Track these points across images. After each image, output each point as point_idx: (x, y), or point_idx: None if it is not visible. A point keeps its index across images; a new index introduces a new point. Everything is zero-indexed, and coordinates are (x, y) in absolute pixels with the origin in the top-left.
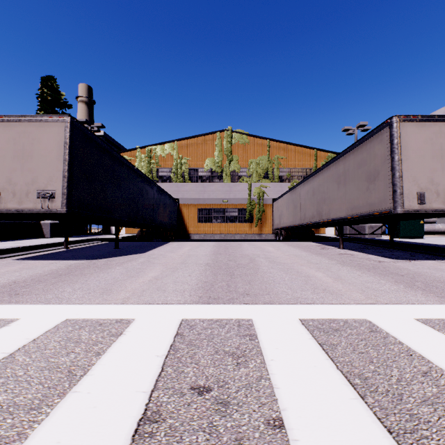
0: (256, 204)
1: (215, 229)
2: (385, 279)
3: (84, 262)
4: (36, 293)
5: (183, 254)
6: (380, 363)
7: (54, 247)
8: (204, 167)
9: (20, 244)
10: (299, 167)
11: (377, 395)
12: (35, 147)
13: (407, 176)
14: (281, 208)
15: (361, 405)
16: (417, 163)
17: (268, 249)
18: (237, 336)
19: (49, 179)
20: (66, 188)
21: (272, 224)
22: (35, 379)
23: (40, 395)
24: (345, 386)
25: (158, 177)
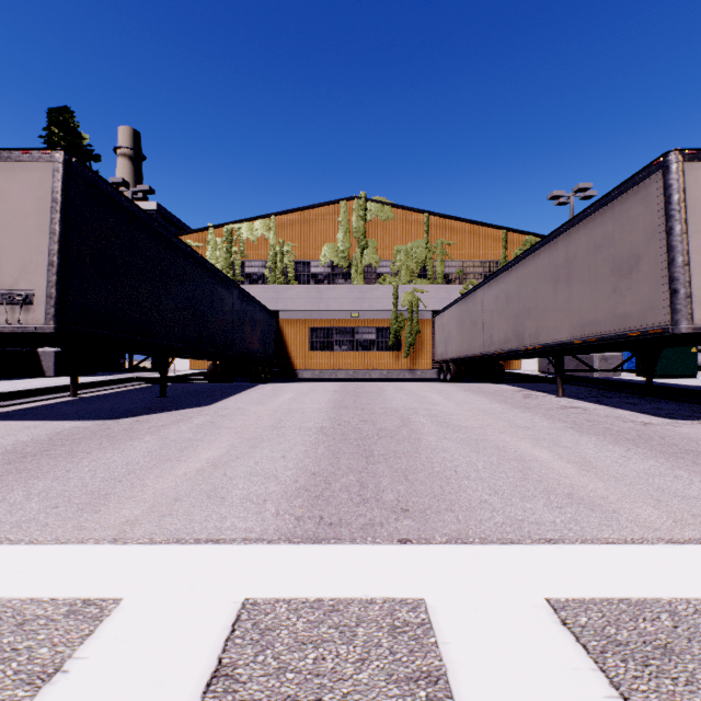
0: (407, 321)
1: (339, 362)
2: (683, 467)
3: (90, 425)
4: None
5: (278, 408)
6: None
7: (53, 393)
8: (319, 258)
9: None
10: (477, 260)
11: None
12: None
13: (699, 264)
14: (449, 327)
15: None
16: None
17: (430, 399)
18: (390, 682)
19: (21, 268)
20: (54, 285)
21: (432, 353)
22: None
23: None
24: None
25: (243, 276)
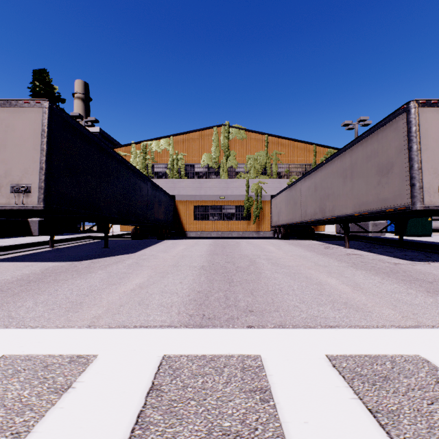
0: (254, 201)
1: (212, 227)
2: (413, 288)
3: (64, 264)
4: None
5: (176, 255)
6: None
7: (39, 246)
8: (200, 163)
9: (1, 243)
10: (298, 163)
11: None
12: (9, 135)
13: (428, 168)
14: (280, 205)
15: None
16: (438, 153)
17: (268, 249)
18: (241, 392)
19: (24, 171)
20: (43, 181)
21: (270, 221)
22: None
23: None
24: None
25: (153, 173)
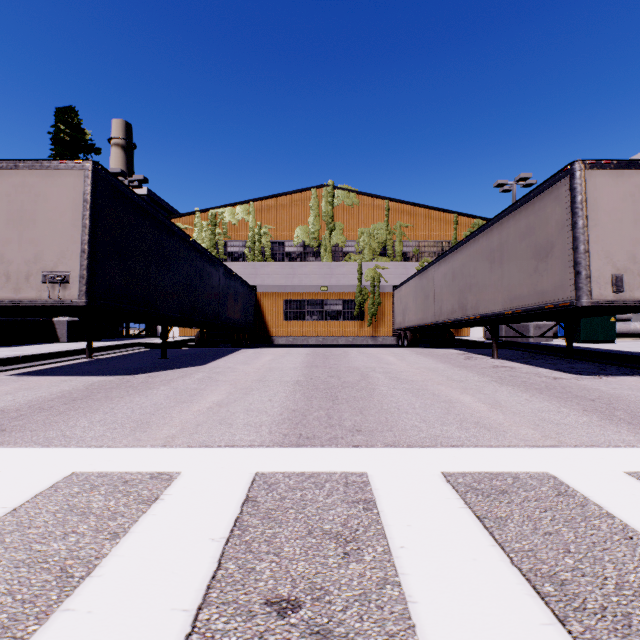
0: (370, 294)
1: (310, 330)
2: (568, 406)
3: (113, 379)
4: (32, 428)
5: (261, 367)
6: (582, 553)
7: (72, 356)
8: (293, 239)
9: (21, 352)
10: (431, 240)
11: (586, 618)
12: (40, 206)
13: (597, 251)
14: (406, 300)
15: (561, 638)
16: (611, 230)
17: (387, 360)
18: (343, 502)
19: (60, 254)
20: (86, 268)
21: (392, 322)
22: (3, 584)
23: (5, 616)
24: (530, 598)
25: (226, 254)
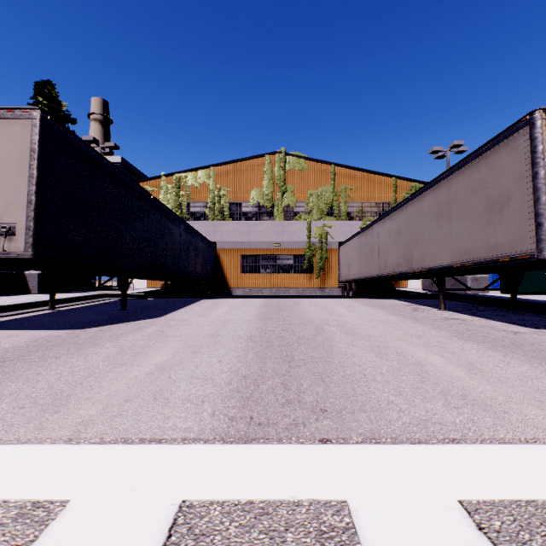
0: (318, 249)
1: (264, 282)
2: None
3: (62, 334)
4: None
5: (216, 320)
6: None
7: (36, 307)
8: (249, 200)
9: None
10: (373, 201)
11: None
12: None
13: None
14: (351, 255)
15: None
16: None
17: (338, 311)
18: None
19: (5, 205)
20: (32, 219)
21: (338, 275)
22: None
23: None
24: None
25: (189, 214)
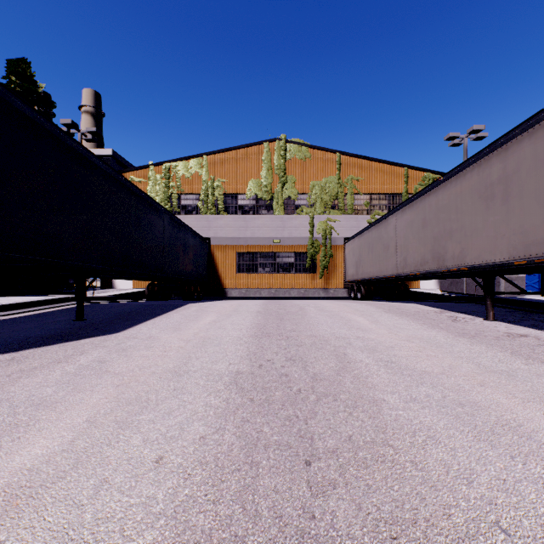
0: (321, 246)
1: (262, 282)
2: None
3: None
4: None
5: (193, 337)
6: None
7: None
8: (245, 192)
9: None
10: (382, 193)
11: None
12: None
13: None
14: (360, 251)
15: None
16: None
17: (357, 322)
18: None
19: None
20: None
21: (343, 274)
22: None
23: None
24: None
25: (180, 207)
